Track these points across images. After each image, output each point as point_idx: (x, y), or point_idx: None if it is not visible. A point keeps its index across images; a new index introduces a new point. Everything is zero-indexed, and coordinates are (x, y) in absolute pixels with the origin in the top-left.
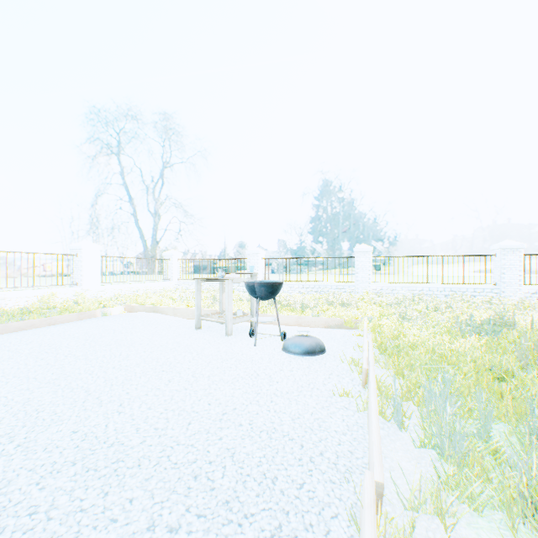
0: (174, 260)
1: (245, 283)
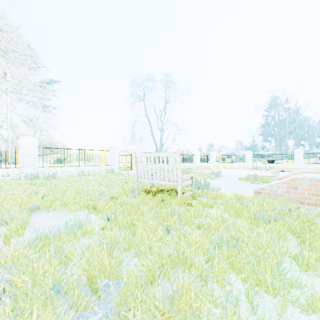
0: (213, 155)
1: (267, 160)
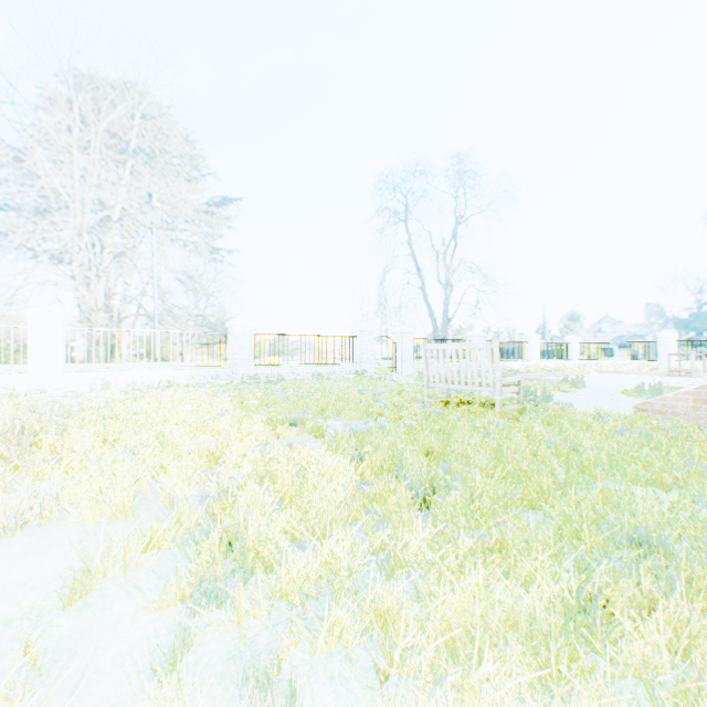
0: (574, 344)
1: (705, 355)
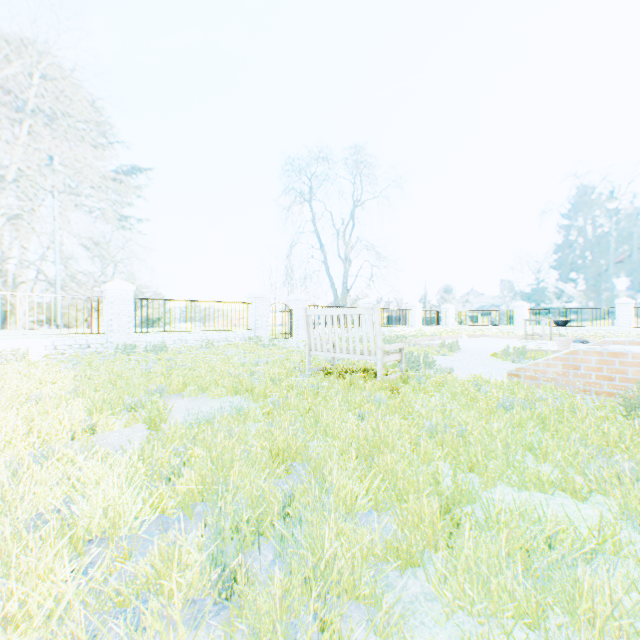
0: (449, 311)
1: (553, 321)
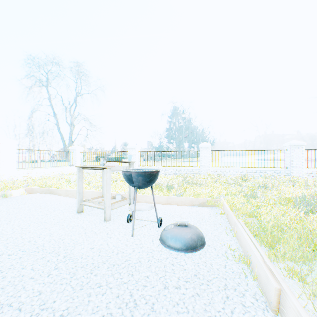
0: (77, 152)
1: (122, 172)
